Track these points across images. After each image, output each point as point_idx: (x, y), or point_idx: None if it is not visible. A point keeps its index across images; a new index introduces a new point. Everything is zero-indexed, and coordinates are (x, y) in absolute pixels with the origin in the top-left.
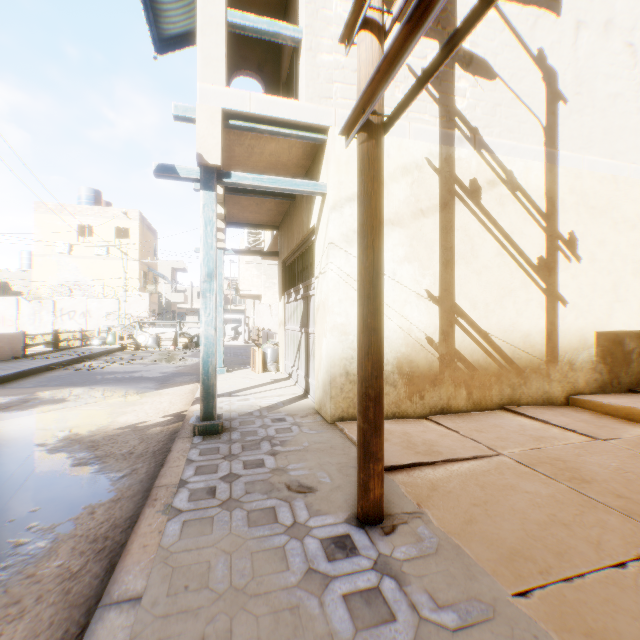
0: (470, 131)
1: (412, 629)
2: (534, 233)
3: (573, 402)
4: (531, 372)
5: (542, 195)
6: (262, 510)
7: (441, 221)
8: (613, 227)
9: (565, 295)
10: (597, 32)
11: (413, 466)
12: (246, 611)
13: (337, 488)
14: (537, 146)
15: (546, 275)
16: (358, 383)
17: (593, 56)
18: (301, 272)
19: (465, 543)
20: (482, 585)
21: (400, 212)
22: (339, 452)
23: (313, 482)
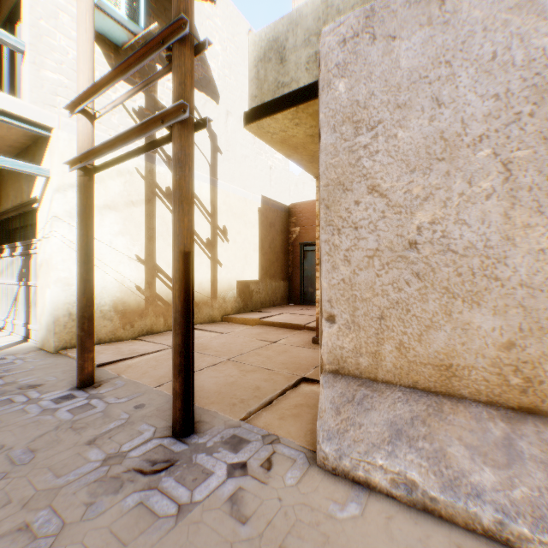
0: (166, 157)
1: (105, 407)
2: (205, 224)
3: (225, 319)
4: (203, 304)
5: (209, 203)
6: (0, 402)
7: (147, 210)
8: (245, 225)
9: (222, 260)
10: (238, 120)
11: (119, 361)
12: (3, 431)
13: (63, 380)
14: (207, 174)
15: (211, 249)
16: (78, 311)
17: (236, 132)
18: (18, 229)
19: (140, 380)
20: (142, 389)
21: (116, 201)
22: (64, 366)
23: (43, 382)
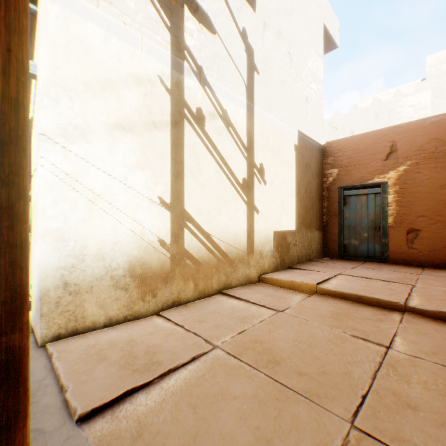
0: (197, 67)
1: None
2: (241, 160)
3: (263, 280)
4: (239, 262)
5: (245, 134)
6: None
7: (172, 137)
8: (282, 164)
9: (258, 206)
10: (275, 36)
11: (124, 396)
12: None
13: None
14: (242, 98)
15: (248, 192)
16: None
17: (273, 50)
18: None
19: None
20: None
21: (132, 119)
22: None
23: None
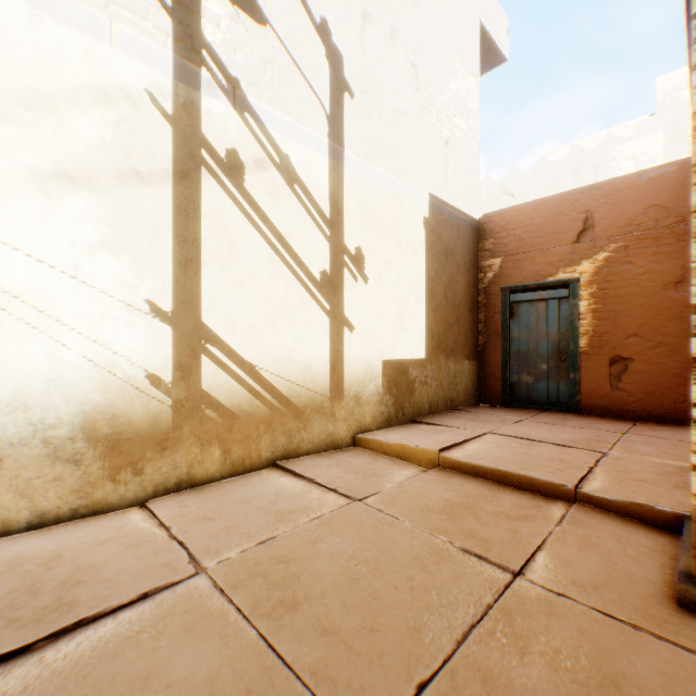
0: (227, 80)
1: None
2: (317, 241)
3: (359, 442)
4: (313, 412)
5: (327, 197)
6: None
7: (177, 197)
8: (400, 250)
9: (353, 319)
10: (385, 35)
11: None
12: None
13: None
14: (321, 136)
15: (331, 294)
16: None
17: (381, 59)
18: None
19: None
20: None
21: (91, 164)
22: None
23: None
